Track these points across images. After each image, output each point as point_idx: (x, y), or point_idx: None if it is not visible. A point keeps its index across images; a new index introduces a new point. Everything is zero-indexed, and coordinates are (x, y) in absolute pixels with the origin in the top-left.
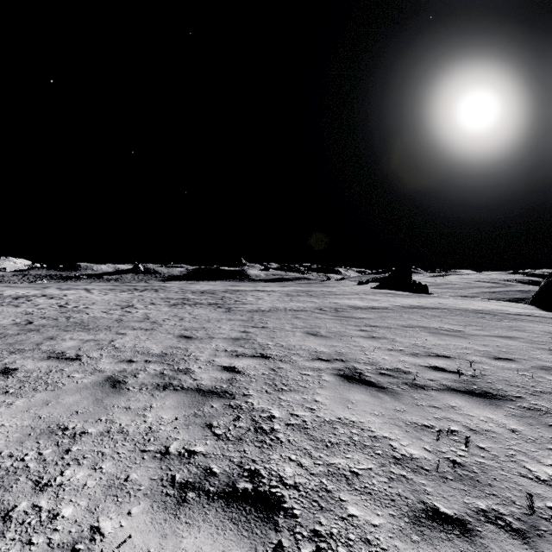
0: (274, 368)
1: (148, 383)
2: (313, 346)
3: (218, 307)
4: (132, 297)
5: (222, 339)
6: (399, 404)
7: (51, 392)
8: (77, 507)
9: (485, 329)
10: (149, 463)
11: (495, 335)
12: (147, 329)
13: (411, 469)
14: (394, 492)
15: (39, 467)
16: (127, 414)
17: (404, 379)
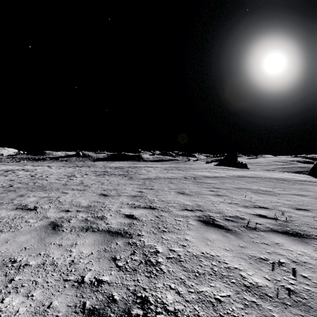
0: (158, 216)
1: (76, 226)
2: (182, 201)
3: (124, 176)
4: (74, 170)
5: (126, 196)
6: (241, 241)
7: (11, 233)
8: None
9: (285, 190)
10: (68, 291)
11: (293, 193)
12: (80, 190)
13: (259, 296)
14: None
15: None
16: (59, 249)
17: (241, 223)
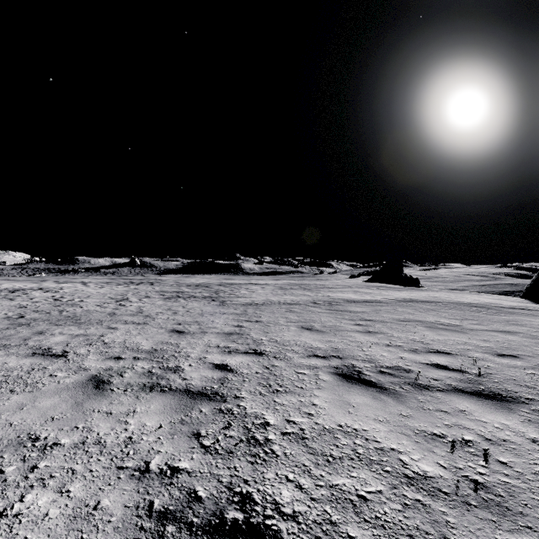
0: (268, 366)
1: (134, 383)
2: (308, 341)
3: (212, 300)
4: (127, 290)
5: (215, 334)
6: (404, 407)
7: (28, 394)
8: None
9: (482, 323)
10: (125, 484)
11: (494, 329)
12: (139, 324)
13: (427, 492)
14: (411, 525)
15: None
16: (107, 420)
17: (405, 379)
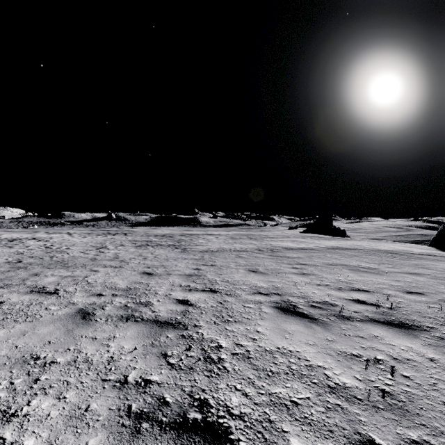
0: (221, 301)
1: (114, 315)
2: (254, 281)
3: (175, 248)
4: (105, 239)
5: (178, 275)
6: (330, 334)
7: (29, 323)
8: (38, 439)
9: (395, 266)
10: (109, 392)
11: (405, 271)
12: (115, 267)
13: (345, 398)
14: (332, 423)
15: (9, 396)
16: (93, 344)
17: (332, 311)
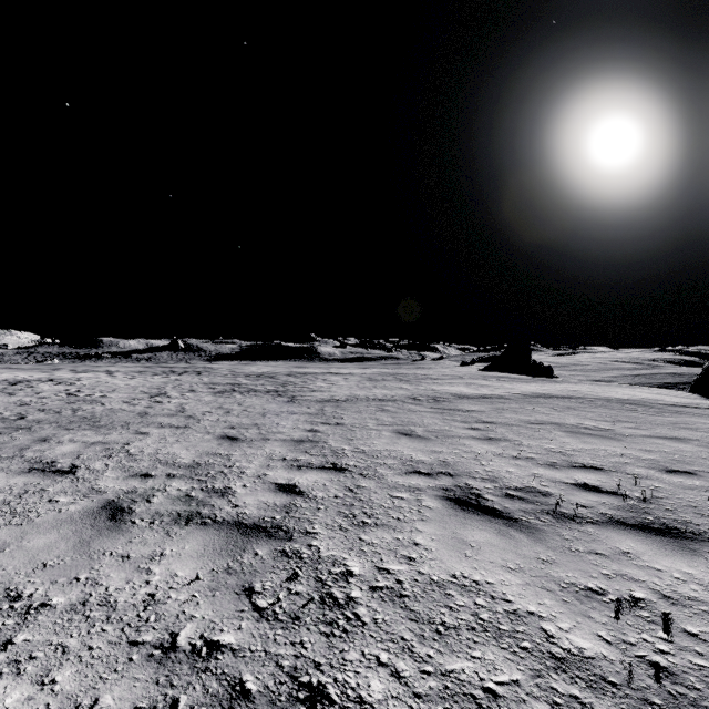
0: (352, 487)
1: (165, 512)
2: (407, 452)
3: (278, 395)
4: (166, 381)
5: (281, 441)
6: (543, 548)
7: (15, 529)
8: None
9: (641, 426)
10: (138, 670)
11: (657, 435)
12: (178, 427)
13: (587, 683)
14: None
15: None
16: (121, 568)
17: (542, 505)
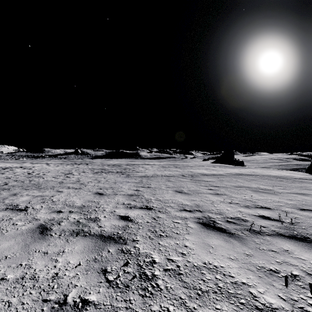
0: (155, 217)
1: (67, 229)
2: (180, 200)
3: (122, 174)
4: (72, 168)
5: (122, 195)
6: (247, 248)
7: None
8: None
9: (286, 188)
10: None
11: (294, 192)
12: (76, 188)
13: None
14: None
15: None
16: (43, 259)
17: (244, 226)
